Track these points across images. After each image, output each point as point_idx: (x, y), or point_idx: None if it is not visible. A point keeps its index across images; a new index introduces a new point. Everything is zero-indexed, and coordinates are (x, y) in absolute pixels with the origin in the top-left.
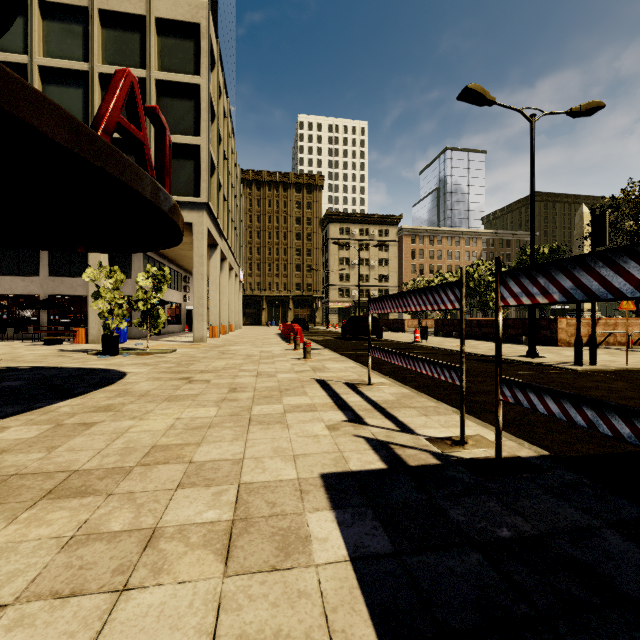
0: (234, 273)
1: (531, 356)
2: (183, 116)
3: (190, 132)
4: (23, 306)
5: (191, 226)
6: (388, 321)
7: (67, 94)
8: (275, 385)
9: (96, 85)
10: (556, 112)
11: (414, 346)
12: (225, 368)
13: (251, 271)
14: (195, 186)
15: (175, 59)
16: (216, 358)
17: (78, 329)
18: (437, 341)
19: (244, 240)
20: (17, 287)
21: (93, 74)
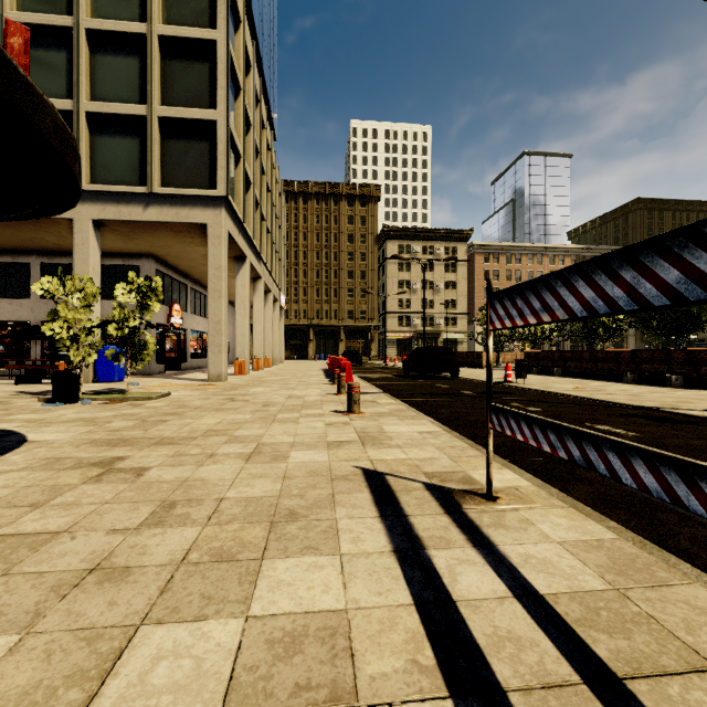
0: (272, 296)
1: None
2: (195, 84)
3: (204, 105)
4: (3, 334)
5: (207, 229)
6: (460, 354)
7: (47, 59)
8: (270, 493)
9: (82, 45)
10: None
11: (509, 388)
12: (207, 433)
13: (296, 297)
14: (211, 175)
15: (185, 9)
16: (213, 409)
17: (61, 363)
18: (536, 381)
19: (289, 261)
20: (3, 312)
21: (79, 31)
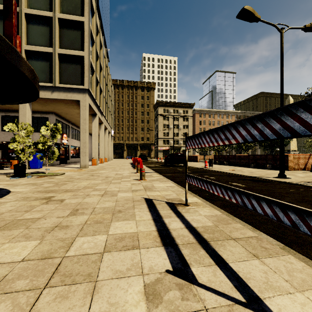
0: (108, 131)
1: (282, 177)
2: (74, 39)
3: (78, 49)
4: None
5: (79, 102)
6: (188, 156)
7: None
8: (112, 205)
9: (23, 20)
10: (296, 27)
11: (206, 170)
12: (85, 187)
13: (118, 131)
14: (81, 79)
15: (70, 7)
16: (85, 179)
17: (13, 160)
18: (217, 167)
19: (115, 115)
20: None
21: (21, 14)
